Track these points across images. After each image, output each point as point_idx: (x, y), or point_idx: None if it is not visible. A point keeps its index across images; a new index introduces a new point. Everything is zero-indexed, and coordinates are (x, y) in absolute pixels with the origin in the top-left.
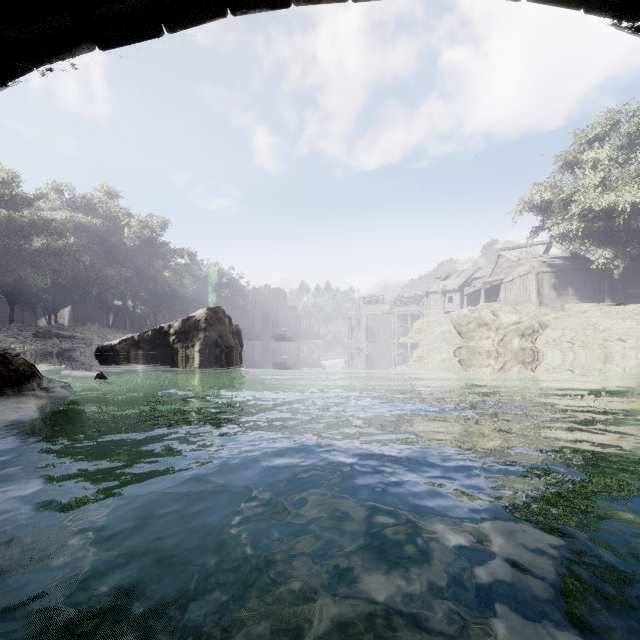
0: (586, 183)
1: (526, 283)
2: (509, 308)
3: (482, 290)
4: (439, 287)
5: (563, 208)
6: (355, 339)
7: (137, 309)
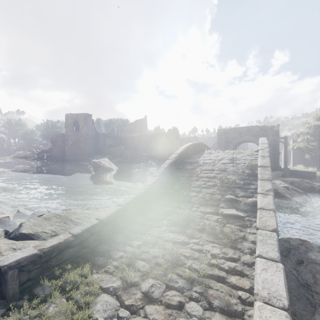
0: None
1: None
2: None
3: None
4: None
5: None
6: None
7: None
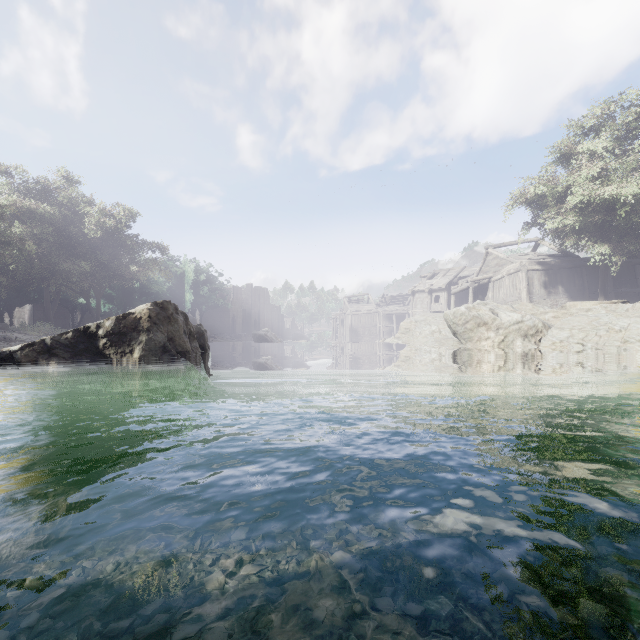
0: (583, 174)
1: (516, 281)
2: (506, 306)
3: (470, 289)
4: (425, 286)
5: (558, 201)
6: (339, 339)
7: (104, 308)
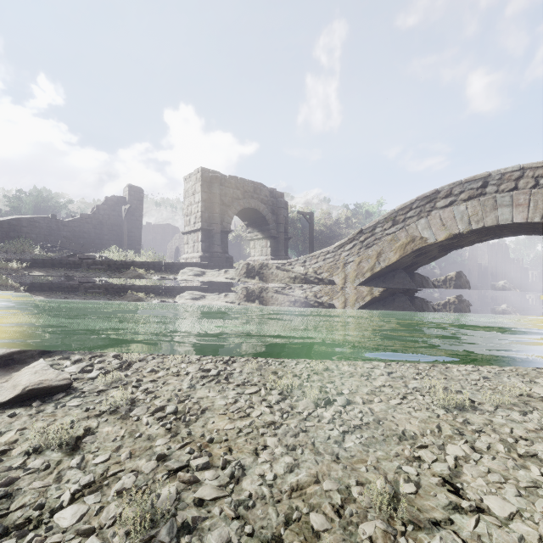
0: None
1: None
2: None
3: None
4: None
5: None
6: None
7: None
